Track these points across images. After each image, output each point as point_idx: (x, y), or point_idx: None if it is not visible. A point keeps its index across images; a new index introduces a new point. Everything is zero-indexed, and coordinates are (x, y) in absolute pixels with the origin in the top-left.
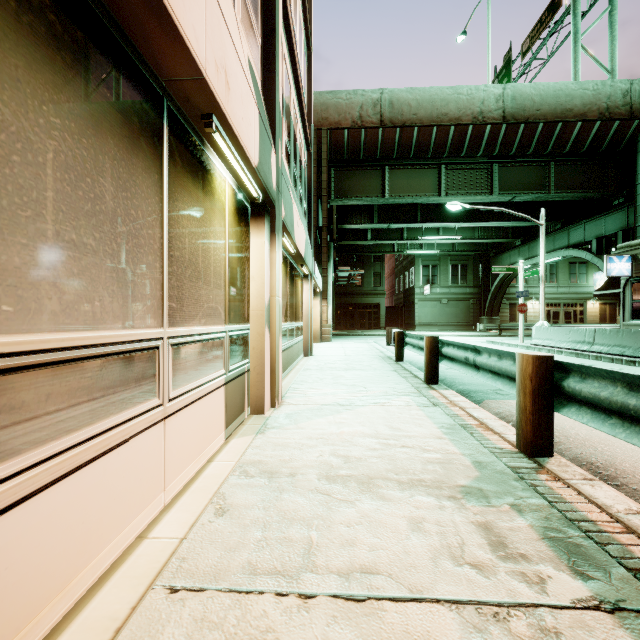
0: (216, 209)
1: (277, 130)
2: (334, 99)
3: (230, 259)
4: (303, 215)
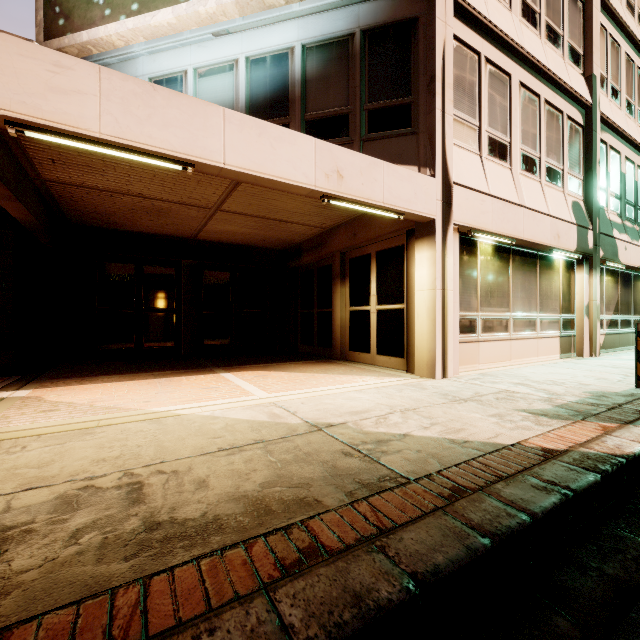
0: (555, 272)
1: (594, 216)
2: None
3: (562, 288)
4: None
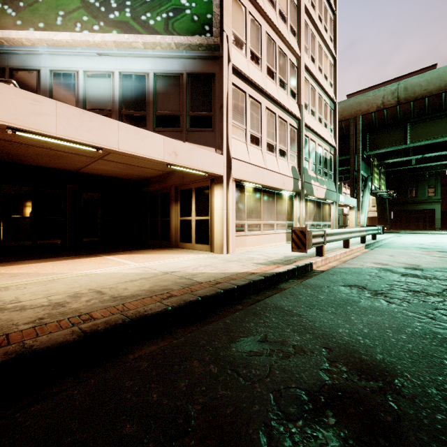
0: (284, 201)
1: (301, 173)
2: (364, 98)
3: (287, 209)
4: (329, 178)
